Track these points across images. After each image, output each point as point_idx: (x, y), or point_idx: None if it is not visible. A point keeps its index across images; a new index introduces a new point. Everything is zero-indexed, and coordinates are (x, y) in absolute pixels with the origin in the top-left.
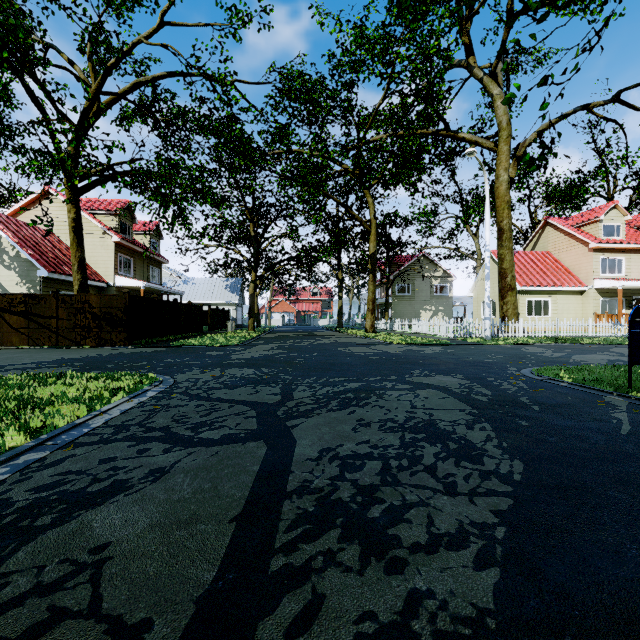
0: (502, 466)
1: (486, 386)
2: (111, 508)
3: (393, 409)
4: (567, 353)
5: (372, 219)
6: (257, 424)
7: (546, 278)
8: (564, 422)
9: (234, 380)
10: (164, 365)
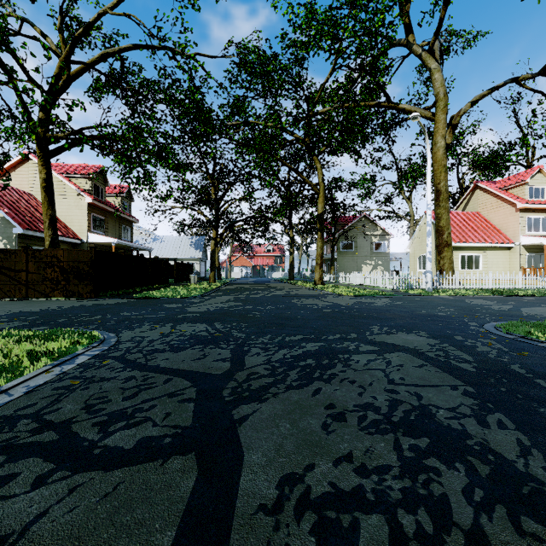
0: None
1: (460, 348)
2: None
3: (367, 385)
4: (513, 305)
5: (320, 183)
6: (193, 415)
7: (477, 235)
8: None
9: (182, 339)
10: (116, 319)
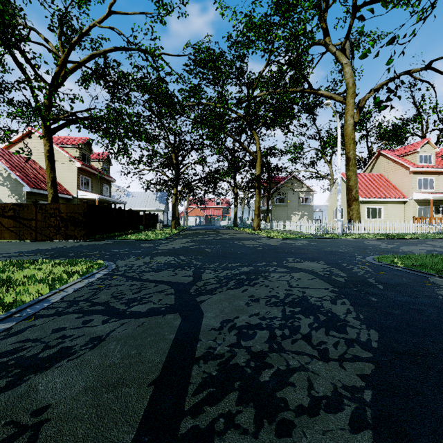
0: (362, 335)
1: (342, 270)
2: (55, 372)
3: (275, 288)
4: (396, 245)
5: (258, 151)
6: (174, 300)
7: (379, 192)
8: (403, 298)
9: (159, 265)
10: (110, 254)
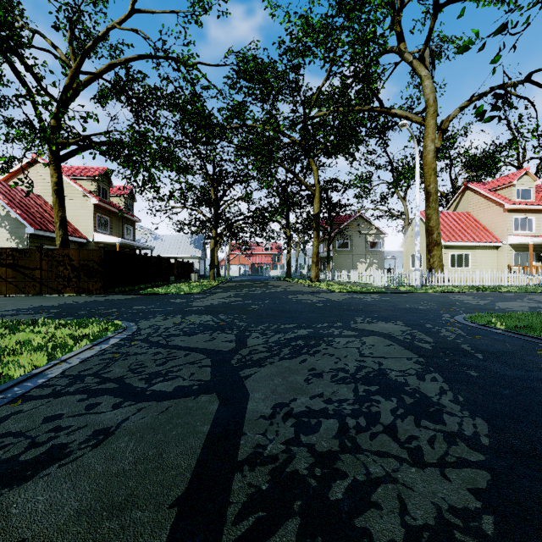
0: (465, 426)
1: (426, 333)
2: (39, 485)
3: (343, 357)
4: (491, 300)
5: (316, 184)
6: (211, 374)
7: (467, 235)
8: (512, 372)
9: (193, 327)
10: (131, 312)
